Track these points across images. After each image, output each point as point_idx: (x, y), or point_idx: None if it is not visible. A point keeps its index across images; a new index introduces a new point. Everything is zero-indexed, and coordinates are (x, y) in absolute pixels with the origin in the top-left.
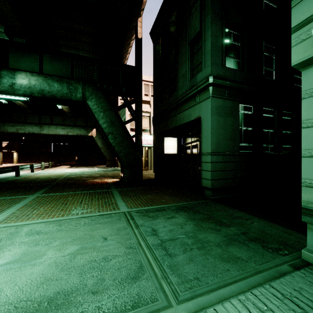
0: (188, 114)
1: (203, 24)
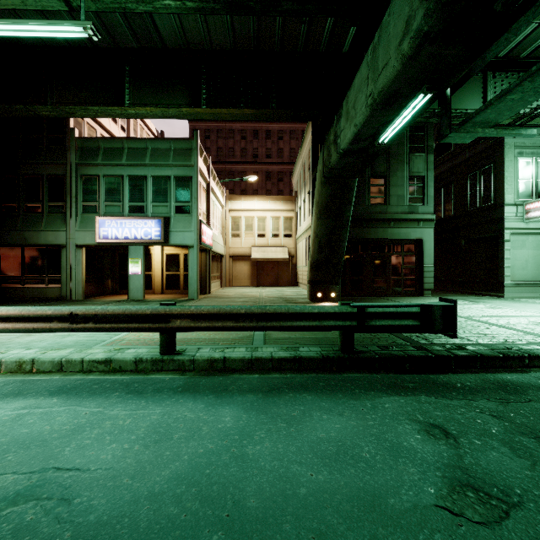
0: (407, 233)
1: (426, 174)
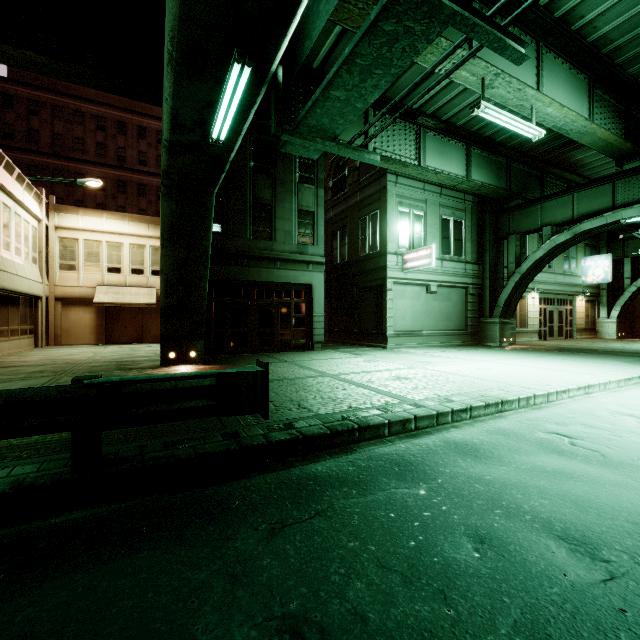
0: (295, 276)
1: (316, 210)
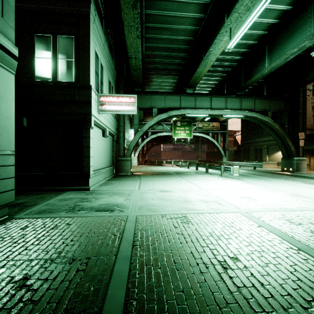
0: None
1: None
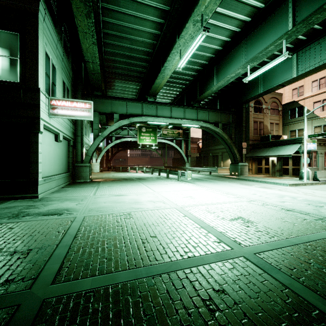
0: None
1: None
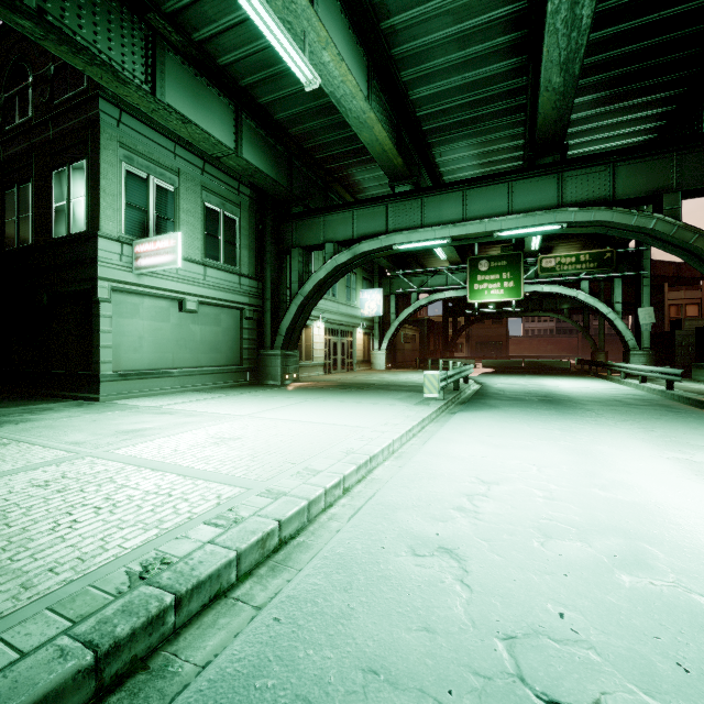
0: None
1: None
